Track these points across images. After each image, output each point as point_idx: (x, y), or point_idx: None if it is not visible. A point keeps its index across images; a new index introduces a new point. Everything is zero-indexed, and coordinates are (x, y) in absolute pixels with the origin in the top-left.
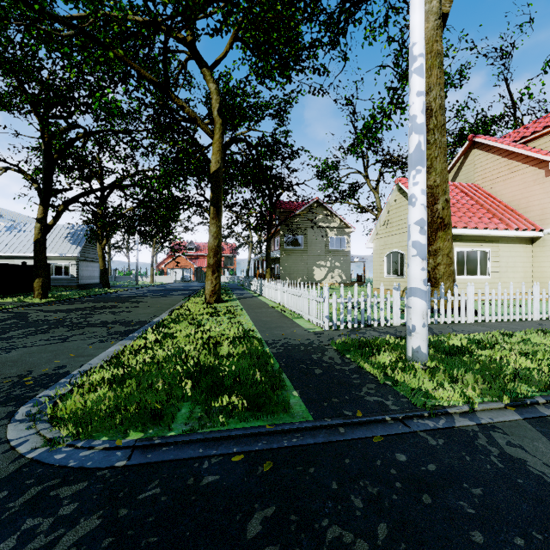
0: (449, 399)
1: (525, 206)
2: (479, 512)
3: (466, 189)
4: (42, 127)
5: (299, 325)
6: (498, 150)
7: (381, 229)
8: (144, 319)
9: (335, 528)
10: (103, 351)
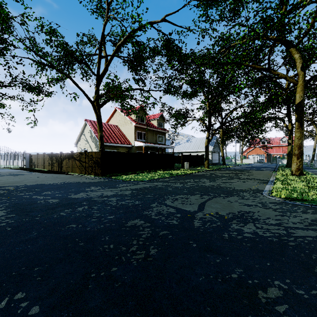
0: None
1: None
2: None
3: None
4: (208, 102)
5: None
6: None
7: None
8: (264, 179)
9: None
10: (265, 186)
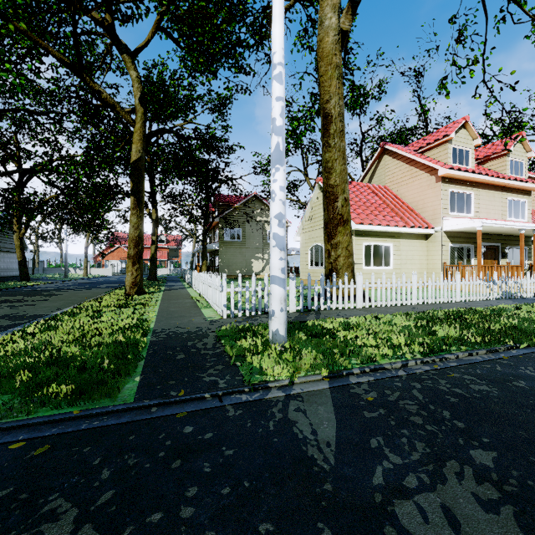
0: (280, 374)
1: (422, 207)
2: (214, 470)
3: (377, 190)
4: None
5: (202, 314)
6: (402, 157)
7: (307, 223)
8: (43, 312)
9: (59, 501)
10: None
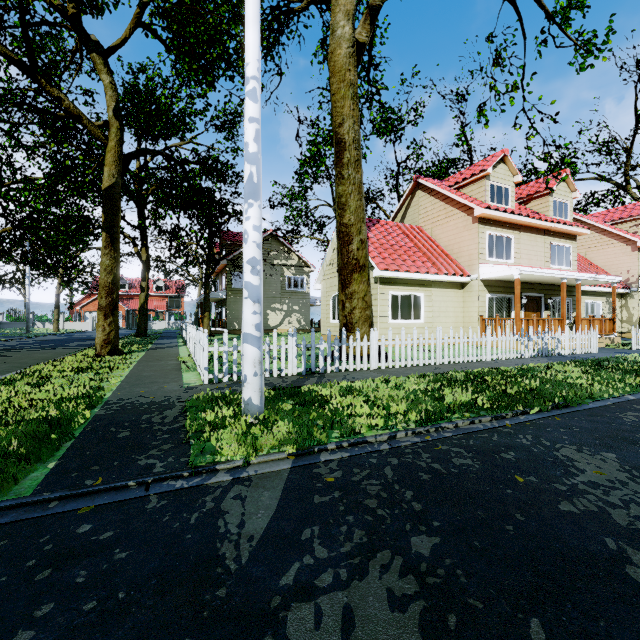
0: (237, 453)
1: (457, 251)
2: (89, 580)
3: (409, 231)
4: None
5: (181, 379)
6: (437, 194)
7: (328, 269)
8: None
9: None
10: None
